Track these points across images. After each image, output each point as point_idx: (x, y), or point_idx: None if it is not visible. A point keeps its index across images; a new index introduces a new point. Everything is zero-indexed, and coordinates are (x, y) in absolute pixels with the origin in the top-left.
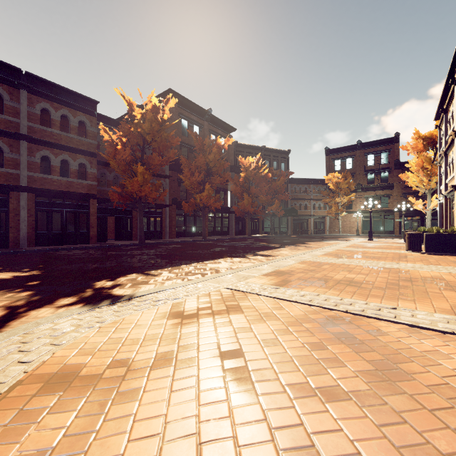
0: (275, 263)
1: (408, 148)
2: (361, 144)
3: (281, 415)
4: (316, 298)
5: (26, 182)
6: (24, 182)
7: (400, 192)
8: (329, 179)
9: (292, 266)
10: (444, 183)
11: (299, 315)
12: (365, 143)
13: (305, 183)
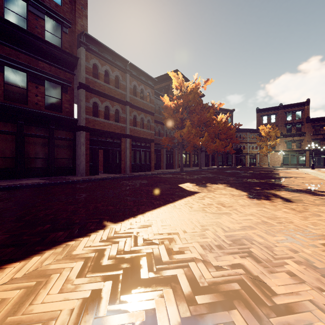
0: None
1: None
2: (282, 106)
3: None
4: None
5: (128, 132)
6: (128, 131)
7: (310, 138)
8: (262, 129)
9: None
10: None
11: None
12: (285, 105)
13: (243, 131)
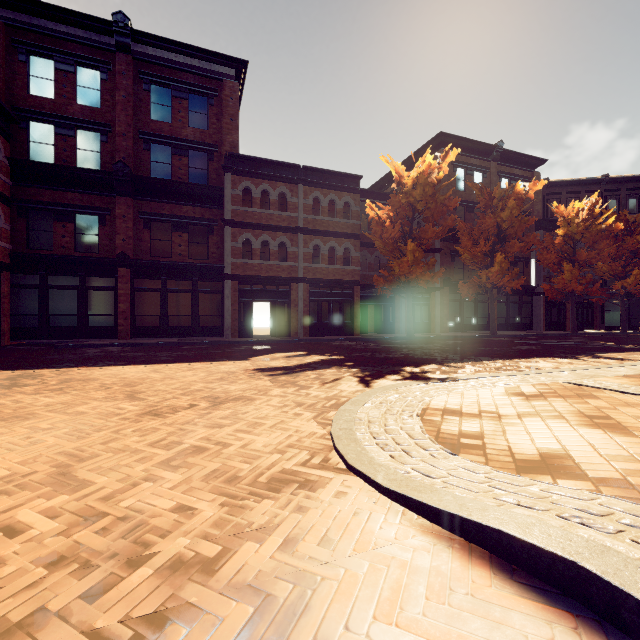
0: (639, 366)
1: None
2: None
3: None
4: None
5: (302, 274)
6: (301, 273)
7: None
8: None
9: None
10: None
11: None
12: None
13: None
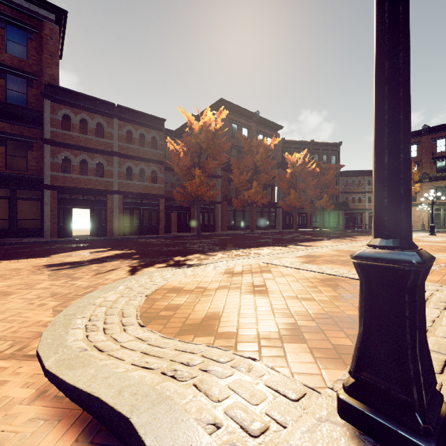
0: (310, 250)
1: None
2: (428, 128)
3: (278, 302)
4: (329, 270)
5: (117, 187)
6: (116, 187)
7: None
8: None
9: (324, 253)
10: None
11: (310, 277)
12: (433, 127)
13: (358, 175)
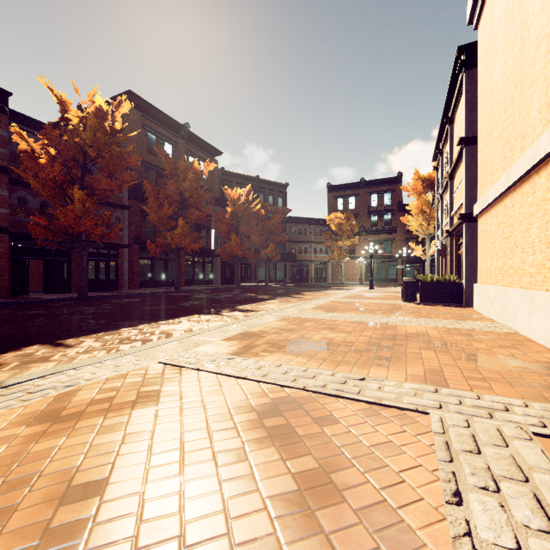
0: (249, 321)
1: (409, 189)
2: (365, 182)
3: None
4: (274, 371)
5: None
6: None
7: (403, 237)
8: (331, 219)
9: (268, 325)
10: (441, 228)
11: (239, 400)
12: (368, 181)
13: (305, 223)
